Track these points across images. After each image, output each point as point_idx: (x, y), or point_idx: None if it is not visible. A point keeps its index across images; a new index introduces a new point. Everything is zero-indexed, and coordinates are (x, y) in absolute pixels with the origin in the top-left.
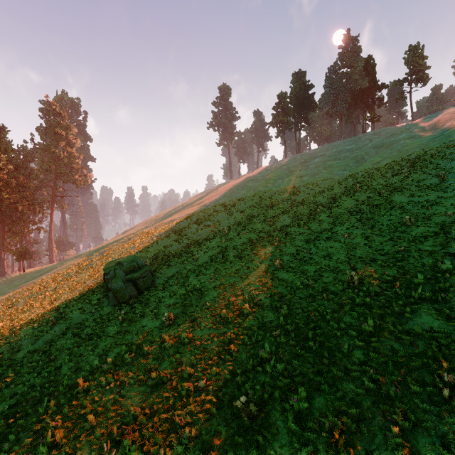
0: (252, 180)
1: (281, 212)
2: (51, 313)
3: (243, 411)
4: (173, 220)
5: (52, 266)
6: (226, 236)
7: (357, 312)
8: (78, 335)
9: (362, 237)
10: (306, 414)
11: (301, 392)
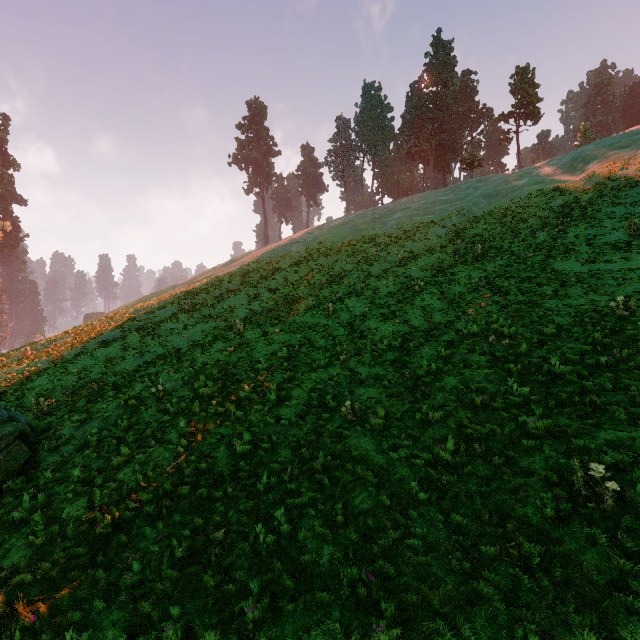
0: (296, 242)
1: (348, 292)
2: None
3: None
4: (150, 307)
5: None
6: (239, 338)
7: None
8: None
9: (530, 341)
10: None
11: None
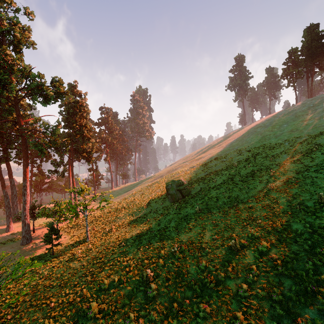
0: (260, 126)
1: (281, 151)
2: (144, 202)
3: (233, 246)
4: (201, 158)
5: (138, 182)
6: (235, 168)
7: (316, 216)
8: (157, 212)
9: None
10: (266, 253)
11: (264, 244)
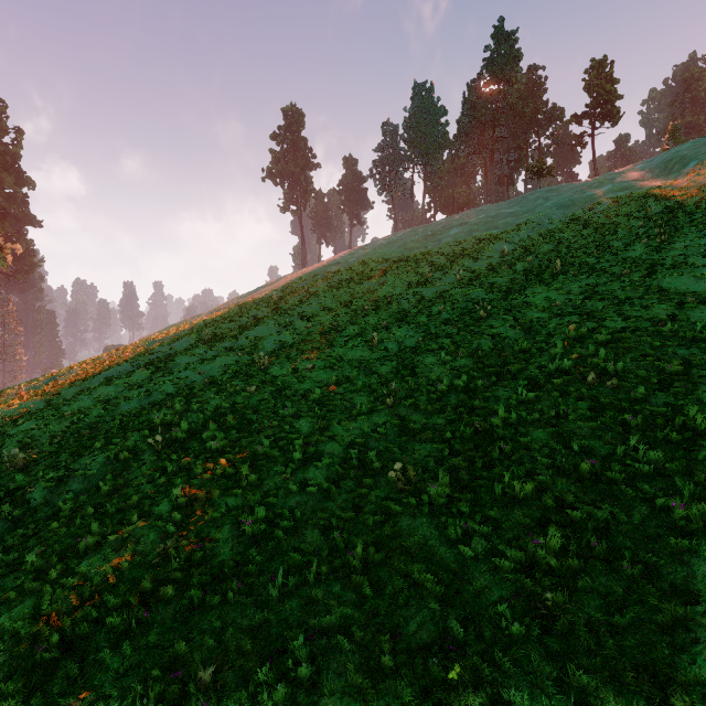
0: (337, 263)
1: (397, 319)
2: None
3: None
4: (167, 338)
5: None
6: (262, 375)
7: None
8: None
9: (646, 382)
10: None
11: None
